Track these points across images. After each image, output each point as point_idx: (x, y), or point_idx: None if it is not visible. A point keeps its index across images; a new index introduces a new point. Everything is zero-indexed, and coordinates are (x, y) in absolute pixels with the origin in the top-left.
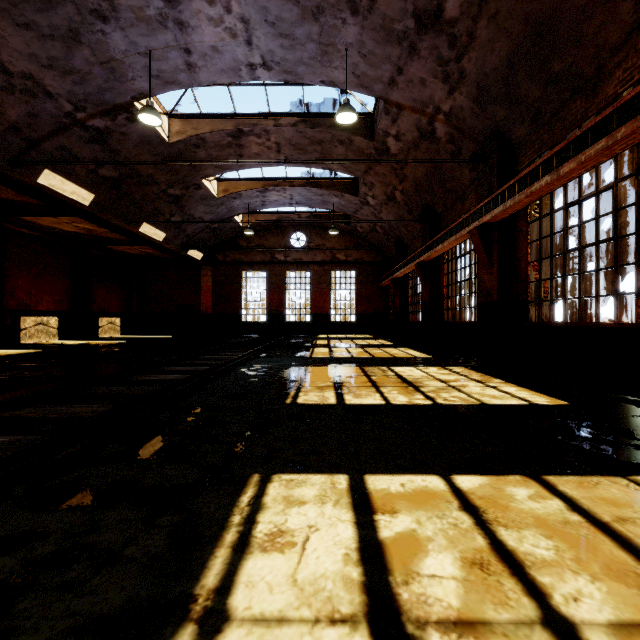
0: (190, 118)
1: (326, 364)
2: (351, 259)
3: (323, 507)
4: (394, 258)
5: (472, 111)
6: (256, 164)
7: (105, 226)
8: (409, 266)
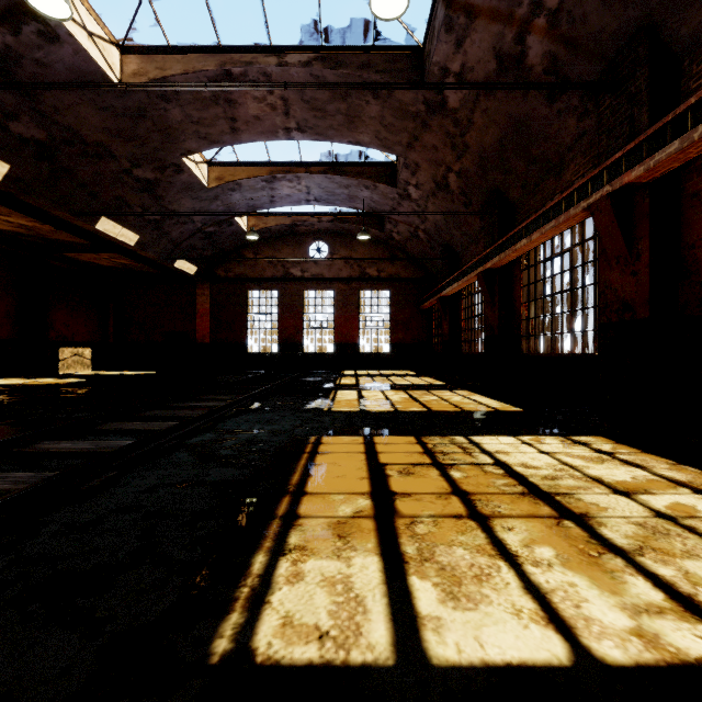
0: (152, 52)
1: (354, 429)
2: (385, 275)
3: None
4: (440, 273)
5: None
6: (257, 135)
7: (45, 220)
8: (467, 278)
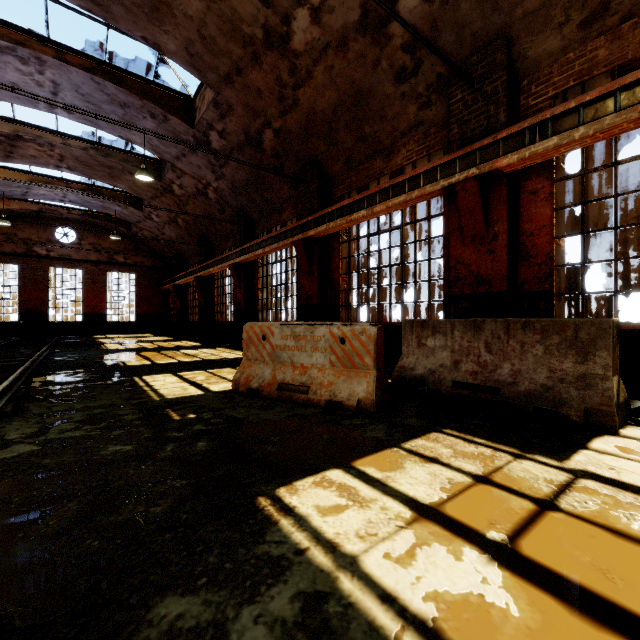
0: None
1: (129, 352)
2: (131, 262)
3: (166, 377)
4: (175, 266)
5: (230, 194)
6: (29, 162)
7: None
8: (189, 278)
